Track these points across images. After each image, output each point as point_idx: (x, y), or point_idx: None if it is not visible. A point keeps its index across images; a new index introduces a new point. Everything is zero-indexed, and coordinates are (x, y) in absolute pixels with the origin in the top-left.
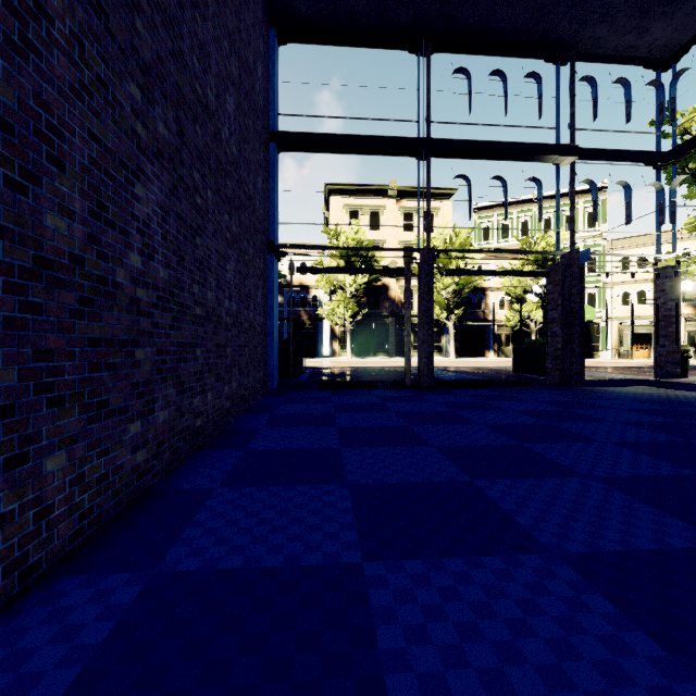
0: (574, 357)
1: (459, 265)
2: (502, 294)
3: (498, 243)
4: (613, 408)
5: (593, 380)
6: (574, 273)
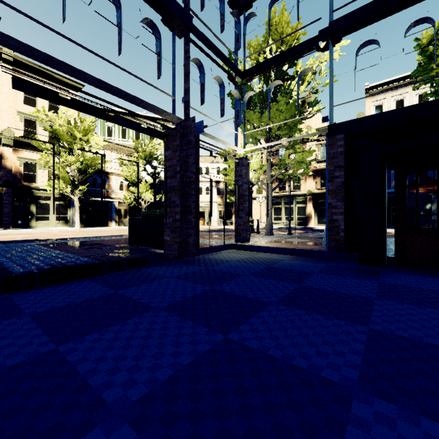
0: (191, 228)
1: (84, 148)
2: (122, 179)
3: (119, 140)
4: (266, 303)
5: (201, 248)
6: (191, 142)
